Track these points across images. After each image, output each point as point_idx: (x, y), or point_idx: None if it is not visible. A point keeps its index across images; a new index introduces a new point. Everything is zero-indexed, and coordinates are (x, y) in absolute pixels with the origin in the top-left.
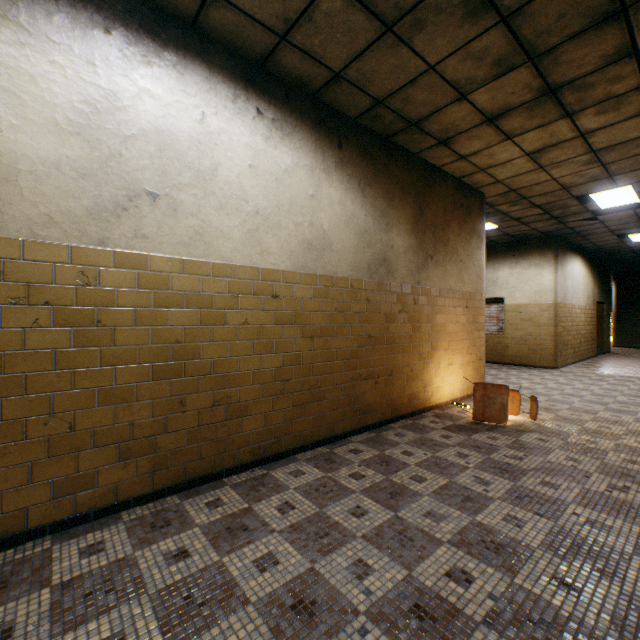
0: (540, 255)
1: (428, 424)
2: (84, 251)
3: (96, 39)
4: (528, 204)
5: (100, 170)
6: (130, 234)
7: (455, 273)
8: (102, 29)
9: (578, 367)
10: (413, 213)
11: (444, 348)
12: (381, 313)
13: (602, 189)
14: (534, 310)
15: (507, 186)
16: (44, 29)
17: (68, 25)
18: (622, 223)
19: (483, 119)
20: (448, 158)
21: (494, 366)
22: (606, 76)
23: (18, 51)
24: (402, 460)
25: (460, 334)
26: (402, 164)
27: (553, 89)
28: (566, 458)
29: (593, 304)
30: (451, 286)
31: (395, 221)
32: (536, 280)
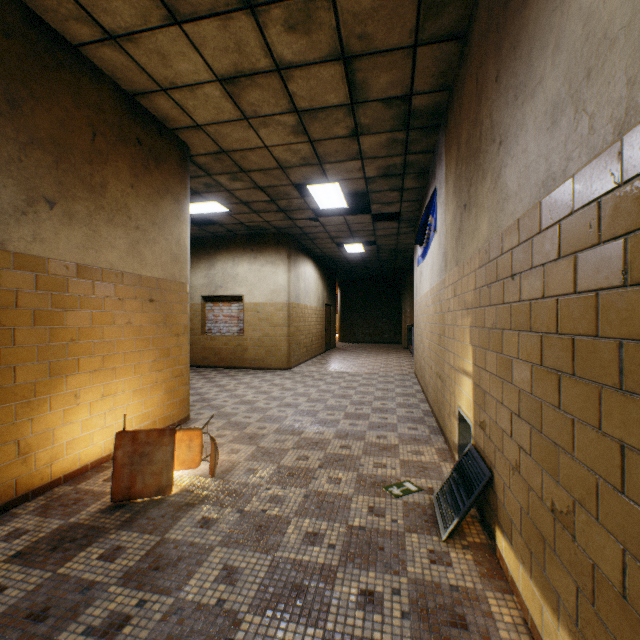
0: (276, 252)
1: None
2: None
3: None
4: (251, 182)
5: None
6: None
7: (124, 244)
8: None
9: (309, 365)
10: None
11: (93, 369)
12: None
13: (317, 181)
14: (271, 310)
15: (215, 141)
16: None
17: None
18: (338, 230)
19: None
20: (83, 26)
21: (232, 372)
22: None
23: None
24: None
25: (137, 342)
26: None
27: None
28: (220, 574)
29: (323, 306)
30: (113, 264)
31: None
32: (273, 278)
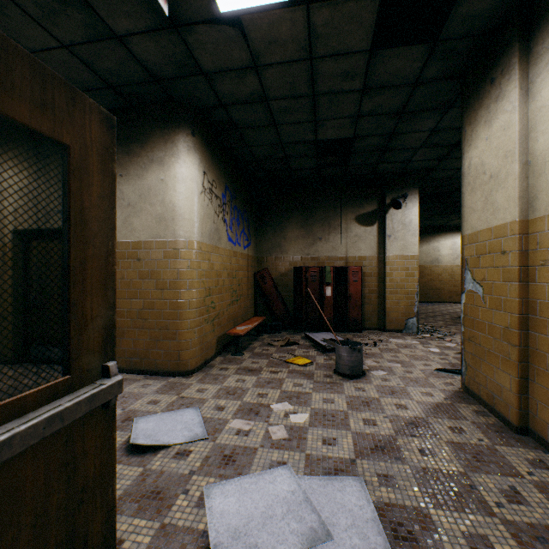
0: None
1: None
2: (451, 265)
3: (452, 235)
4: None
5: (453, 253)
6: (457, 262)
7: None
8: (453, 233)
9: None
10: None
11: None
12: None
13: None
14: None
15: None
16: (446, 237)
17: (449, 235)
18: None
19: None
20: None
21: None
22: None
23: (444, 241)
24: None
25: None
26: None
27: None
28: None
29: None
30: None
31: None
32: None
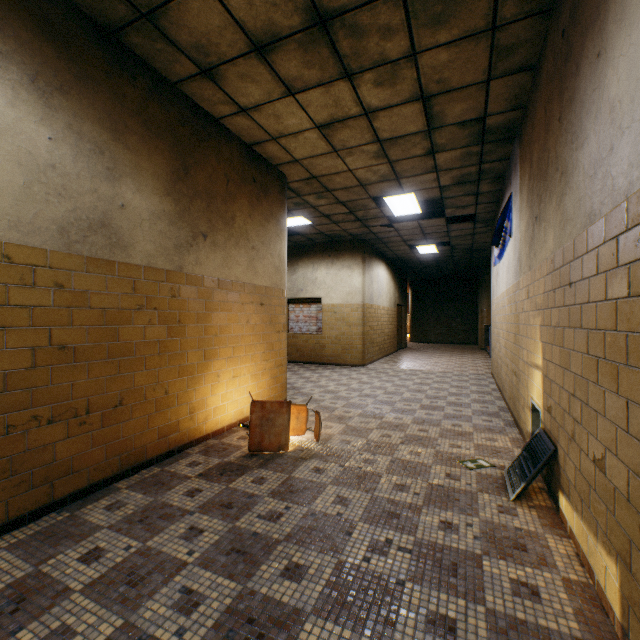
0: (352, 257)
1: (182, 470)
2: None
3: None
4: (334, 199)
5: None
6: None
7: (245, 261)
8: None
9: (382, 363)
10: (170, 167)
11: (227, 356)
12: (96, 309)
13: (393, 193)
14: (347, 310)
15: (308, 170)
16: None
17: None
18: (411, 234)
19: (249, 44)
20: (225, 106)
21: (312, 367)
22: (377, 21)
23: None
24: (66, 581)
25: (253, 337)
26: (147, 88)
27: (324, 19)
28: (336, 500)
29: (395, 306)
30: (239, 277)
31: (131, 169)
32: (348, 281)
